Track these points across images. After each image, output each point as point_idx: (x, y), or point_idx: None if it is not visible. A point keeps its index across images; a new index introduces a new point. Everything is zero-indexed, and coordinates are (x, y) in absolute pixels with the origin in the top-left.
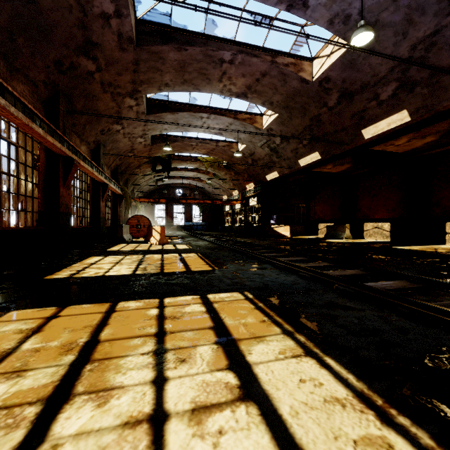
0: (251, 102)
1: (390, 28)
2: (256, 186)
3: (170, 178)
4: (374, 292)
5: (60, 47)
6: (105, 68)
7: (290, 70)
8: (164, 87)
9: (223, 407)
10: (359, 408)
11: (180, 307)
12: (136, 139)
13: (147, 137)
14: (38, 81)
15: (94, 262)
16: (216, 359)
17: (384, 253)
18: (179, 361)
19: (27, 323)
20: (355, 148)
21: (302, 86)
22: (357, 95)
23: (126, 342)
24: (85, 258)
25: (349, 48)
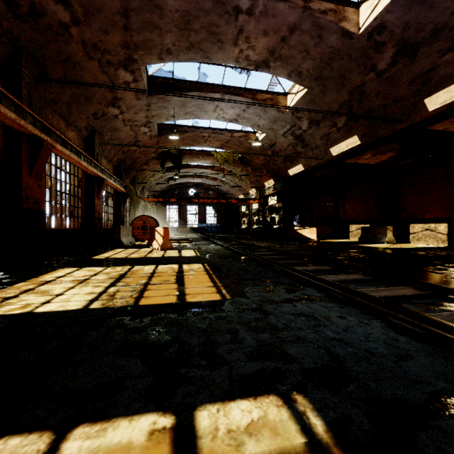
0: (273, 74)
1: None
2: (277, 183)
3: (182, 176)
4: None
5: None
6: (83, 20)
7: (329, 19)
8: (166, 55)
9: None
10: None
11: None
12: (140, 128)
13: (152, 126)
14: None
15: (52, 279)
16: None
17: None
18: None
19: None
20: (409, 127)
21: (343, 44)
22: (423, 48)
23: None
24: (50, 271)
25: None
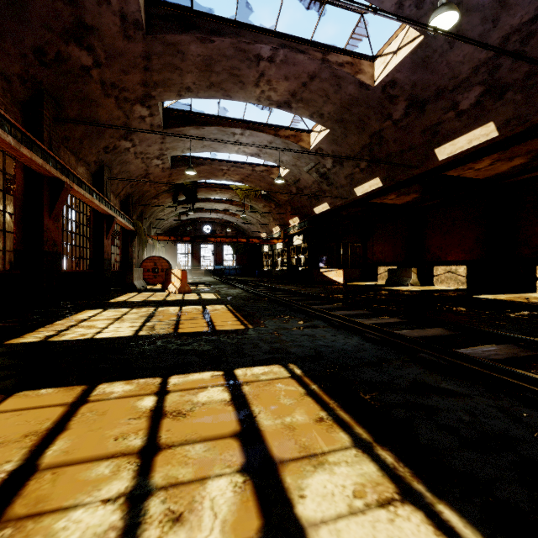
0: (296, 114)
1: (477, 13)
2: (302, 221)
3: (196, 211)
4: (479, 366)
5: (41, 29)
6: (105, 63)
7: (346, 71)
8: (186, 92)
9: None
10: None
11: (191, 393)
12: (152, 161)
13: (165, 158)
14: (11, 74)
15: (86, 318)
16: (239, 514)
17: (465, 304)
18: (170, 521)
19: None
20: (425, 173)
21: (361, 93)
22: (430, 104)
23: (84, 470)
24: (76, 312)
25: (428, 30)
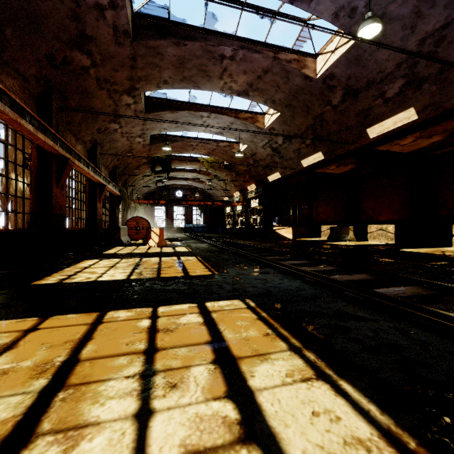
0: (252, 100)
1: (398, 21)
2: (258, 187)
3: (170, 179)
4: (387, 300)
5: (52, 40)
6: (100, 63)
7: (293, 67)
8: (163, 84)
9: (219, 453)
10: (388, 453)
11: (175, 317)
12: (135, 139)
13: (146, 137)
14: (29, 75)
15: (88, 266)
16: (212, 384)
17: (390, 256)
18: (169, 387)
19: (0, 338)
20: (359, 148)
21: (305, 84)
22: (362, 93)
23: (109, 361)
24: (79, 261)
25: (356, 40)
